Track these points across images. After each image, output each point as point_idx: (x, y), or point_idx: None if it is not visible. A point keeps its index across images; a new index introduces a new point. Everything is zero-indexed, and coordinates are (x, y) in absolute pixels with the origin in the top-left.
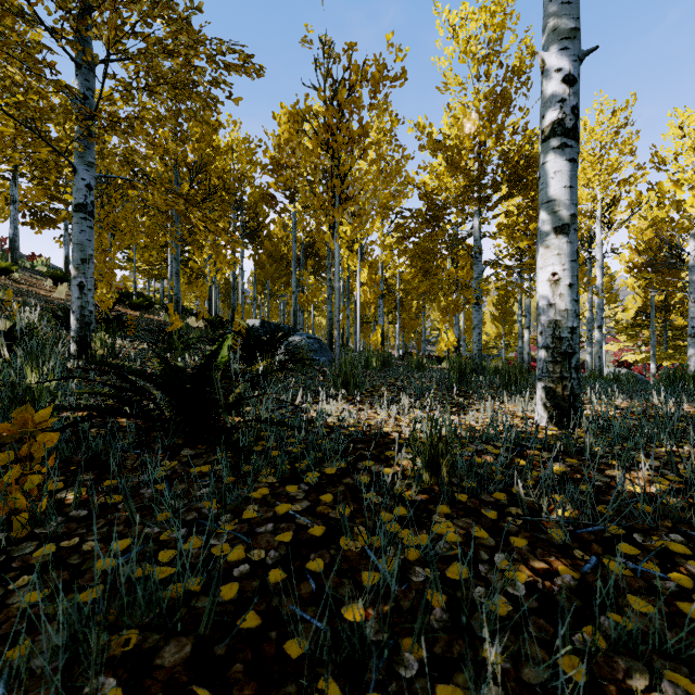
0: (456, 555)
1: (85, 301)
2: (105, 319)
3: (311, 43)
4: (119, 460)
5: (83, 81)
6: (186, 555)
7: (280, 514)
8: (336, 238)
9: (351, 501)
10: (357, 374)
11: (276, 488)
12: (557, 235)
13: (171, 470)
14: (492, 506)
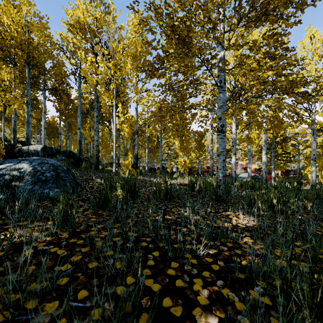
0: None
1: None
2: None
3: None
4: None
5: None
6: None
7: None
8: None
9: None
10: None
11: None
12: None
13: None
14: None
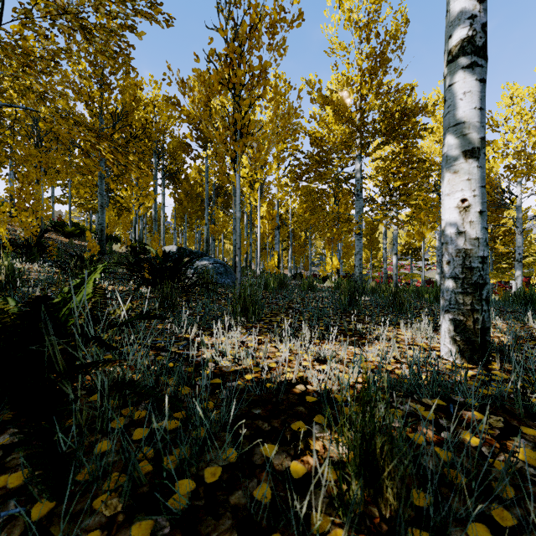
0: None
1: None
2: (26, 245)
3: None
4: None
5: None
6: None
7: None
8: (237, 171)
9: None
10: (257, 300)
11: (116, 529)
12: (467, 159)
13: None
14: None
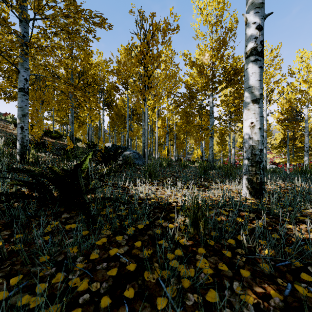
0: (211, 283)
1: (24, 135)
2: (37, 143)
3: (134, 13)
4: (27, 222)
5: (23, 28)
6: (53, 287)
7: (111, 255)
8: (146, 105)
9: (151, 245)
10: (156, 170)
11: (110, 237)
12: (253, 103)
13: (54, 227)
14: (228, 248)
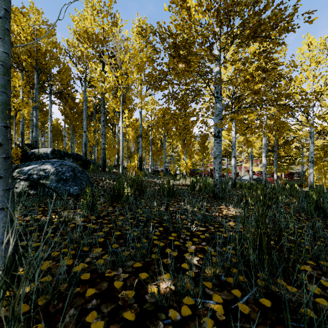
0: None
1: None
2: None
3: None
4: None
5: None
6: None
7: None
8: None
9: None
10: None
11: None
12: None
13: None
14: None
